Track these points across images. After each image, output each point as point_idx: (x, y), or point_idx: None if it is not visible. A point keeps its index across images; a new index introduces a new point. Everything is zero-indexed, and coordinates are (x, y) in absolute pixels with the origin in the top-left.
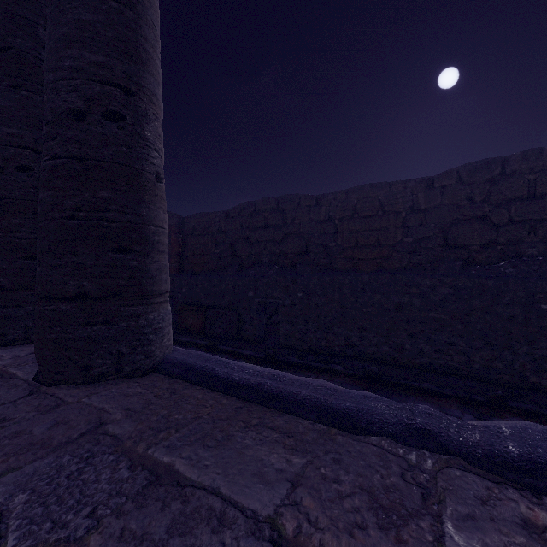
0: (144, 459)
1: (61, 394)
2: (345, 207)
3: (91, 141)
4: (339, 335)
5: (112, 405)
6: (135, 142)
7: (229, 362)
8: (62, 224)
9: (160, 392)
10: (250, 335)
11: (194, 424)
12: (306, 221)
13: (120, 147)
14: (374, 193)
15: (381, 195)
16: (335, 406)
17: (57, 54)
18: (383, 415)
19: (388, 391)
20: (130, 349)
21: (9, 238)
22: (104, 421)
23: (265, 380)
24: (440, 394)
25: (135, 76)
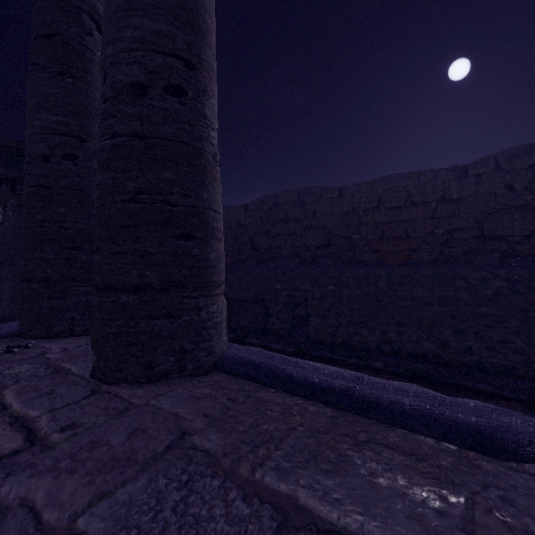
0: (255, 486)
1: (125, 394)
2: (370, 198)
3: (154, 117)
4: (374, 330)
5: (186, 410)
6: (196, 119)
7: (297, 361)
8: (124, 208)
9: (232, 395)
10: (277, 328)
11: (292, 438)
12: (328, 214)
13: (182, 124)
14: (402, 183)
15: (409, 185)
16: (457, 420)
17: (117, 24)
18: (531, 436)
19: (437, 391)
20: (192, 345)
21: (56, 227)
22: (186, 431)
23: (352, 384)
24: (499, 396)
25: (196, 47)
